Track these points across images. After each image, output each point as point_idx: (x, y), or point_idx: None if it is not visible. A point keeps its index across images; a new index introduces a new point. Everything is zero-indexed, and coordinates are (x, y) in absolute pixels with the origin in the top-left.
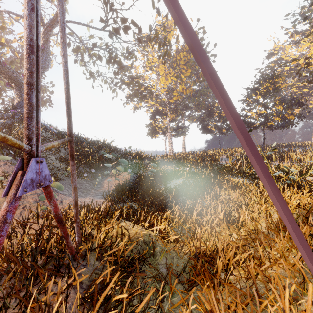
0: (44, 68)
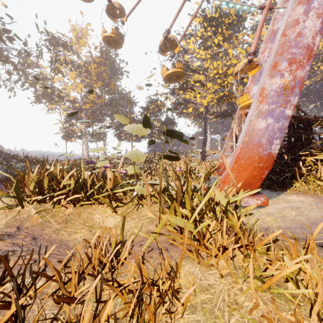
0: None
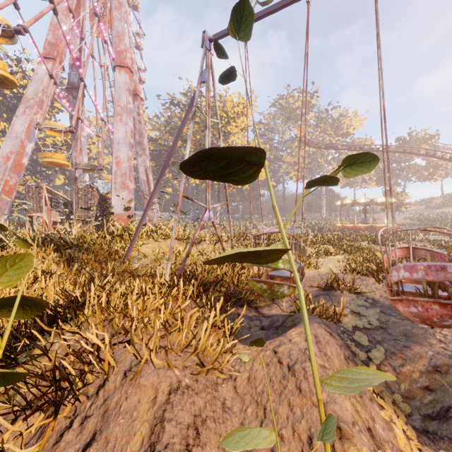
0: None
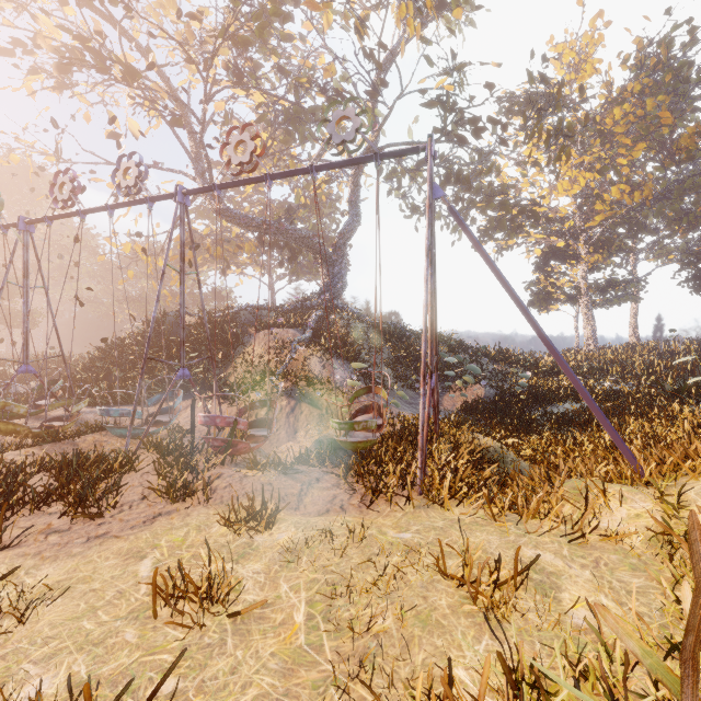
0: (354, 228)
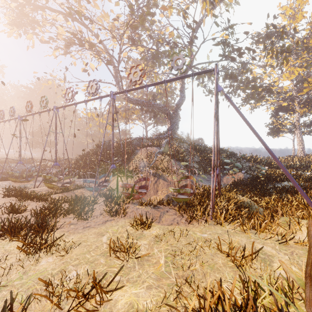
0: (182, 102)
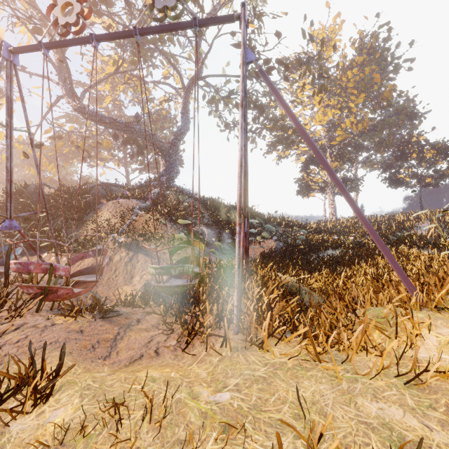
0: (185, 132)
